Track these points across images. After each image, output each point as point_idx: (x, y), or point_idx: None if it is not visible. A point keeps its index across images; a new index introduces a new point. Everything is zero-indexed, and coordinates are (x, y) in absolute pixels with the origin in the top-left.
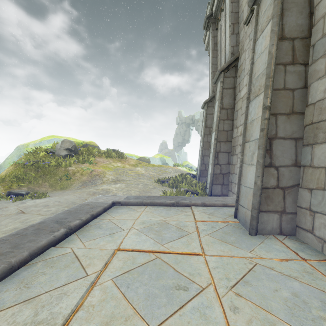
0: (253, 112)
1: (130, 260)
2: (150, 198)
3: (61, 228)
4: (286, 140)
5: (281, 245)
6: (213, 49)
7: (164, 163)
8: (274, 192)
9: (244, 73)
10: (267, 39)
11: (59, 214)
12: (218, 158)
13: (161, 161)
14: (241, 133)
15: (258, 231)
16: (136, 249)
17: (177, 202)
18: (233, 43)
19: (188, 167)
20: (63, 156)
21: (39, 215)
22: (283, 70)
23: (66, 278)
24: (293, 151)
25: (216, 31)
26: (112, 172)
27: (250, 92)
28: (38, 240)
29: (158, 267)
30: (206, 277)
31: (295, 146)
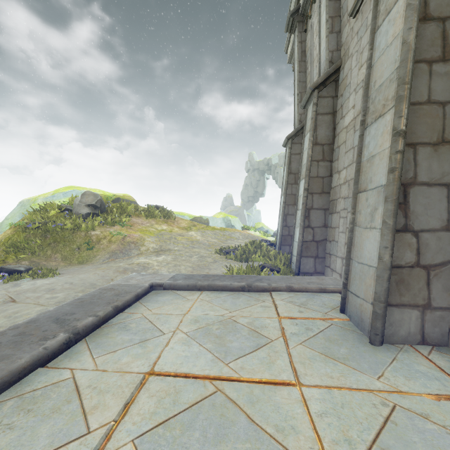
0: (373, 144)
1: (170, 396)
2: (208, 278)
3: (61, 333)
4: (431, 187)
5: (428, 364)
6: (300, 60)
7: (229, 225)
8: (411, 274)
9: (350, 89)
10: (398, 22)
11: (64, 305)
12: (310, 218)
13: (225, 222)
14: (345, 180)
15: (385, 338)
16: (182, 372)
17: (249, 285)
18: (332, 46)
19: (263, 231)
20: (84, 215)
21: (37, 305)
22: (427, 70)
23: (49, 439)
24: (444, 205)
25: (305, 34)
26: (154, 239)
27: (367, 113)
28: (16, 356)
29: (219, 411)
30: (308, 438)
31: (446, 197)
